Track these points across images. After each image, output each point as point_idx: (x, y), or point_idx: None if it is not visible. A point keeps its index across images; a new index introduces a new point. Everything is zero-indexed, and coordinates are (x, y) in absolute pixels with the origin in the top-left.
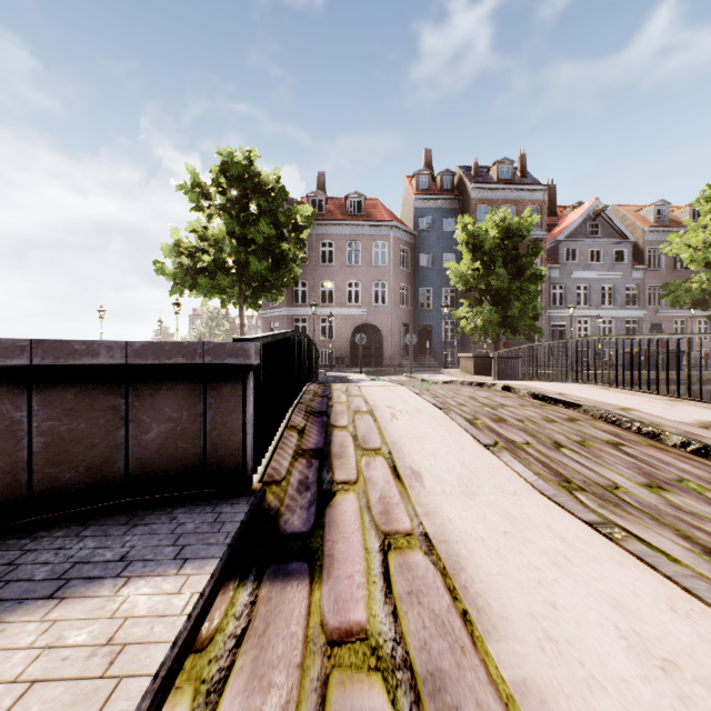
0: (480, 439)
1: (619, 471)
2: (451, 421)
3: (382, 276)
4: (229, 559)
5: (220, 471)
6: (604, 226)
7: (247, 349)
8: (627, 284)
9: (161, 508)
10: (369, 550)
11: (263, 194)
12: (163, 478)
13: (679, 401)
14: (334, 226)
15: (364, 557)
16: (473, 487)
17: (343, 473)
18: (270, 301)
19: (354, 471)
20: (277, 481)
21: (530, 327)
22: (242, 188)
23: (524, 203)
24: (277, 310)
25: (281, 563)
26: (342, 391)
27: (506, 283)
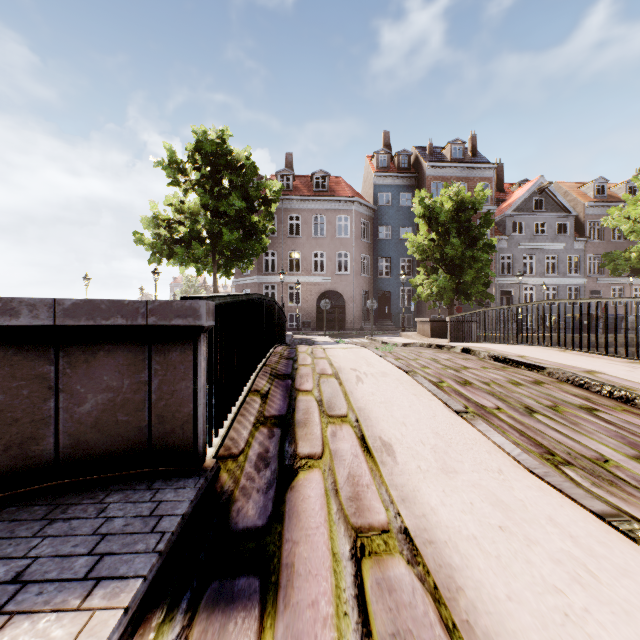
0: (451, 405)
1: (602, 441)
2: (418, 385)
3: (345, 246)
4: (158, 574)
5: (167, 447)
6: (548, 201)
7: (196, 308)
8: (569, 255)
9: (92, 494)
10: (337, 556)
11: (235, 171)
12: (101, 456)
13: (639, 363)
14: (301, 201)
15: (332, 568)
16: (452, 462)
17: (307, 445)
18: (242, 269)
19: (319, 442)
20: (234, 455)
21: (482, 293)
22: (216, 164)
23: (475, 180)
24: (248, 278)
25: (225, 579)
26: (308, 353)
27: (459, 253)
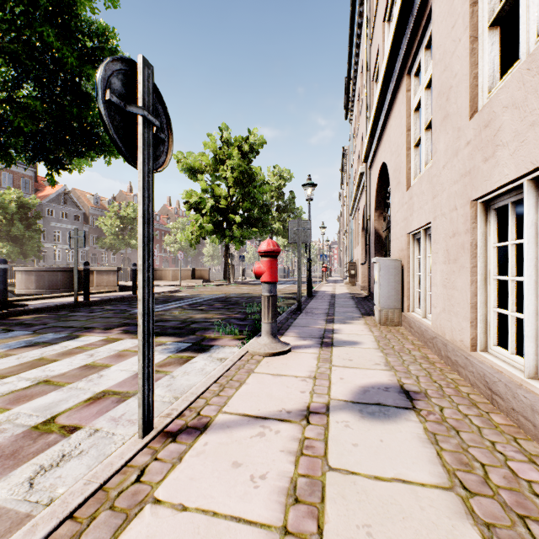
0: None
1: None
2: None
3: None
4: None
5: None
6: (70, 200)
7: None
8: None
9: None
10: None
11: None
12: None
13: None
14: None
15: None
16: None
17: None
18: None
19: None
20: None
21: (36, 255)
22: None
23: (20, 175)
24: None
25: None
26: None
27: (23, 232)
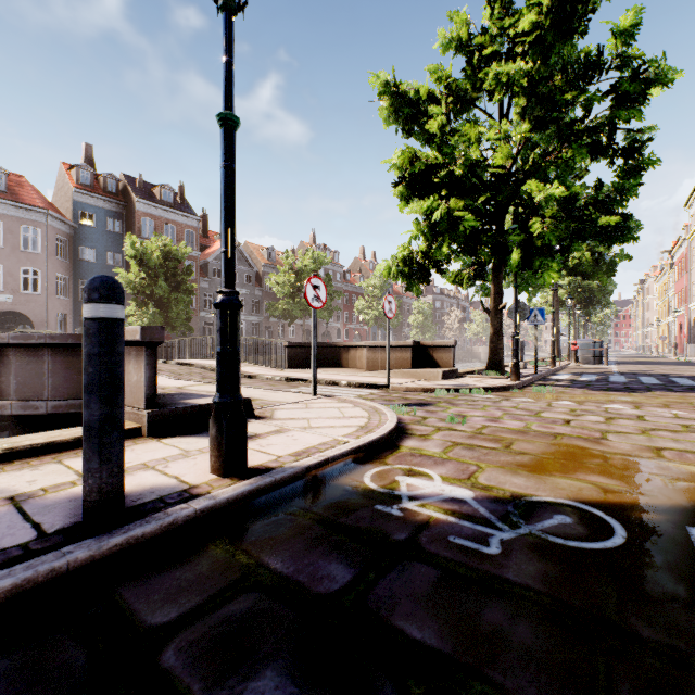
0: None
1: (197, 377)
2: None
3: (35, 263)
4: None
5: None
6: (240, 256)
7: None
8: (253, 299)
9: None
10: None
11: None
12: None
13: None
14: None
15: None
16: None
17: None
18: None
19: None
20: None
21: (185, 326)
22: None
23: (184, 226)
24: None
25: None
26: None
27: (167, 293)
